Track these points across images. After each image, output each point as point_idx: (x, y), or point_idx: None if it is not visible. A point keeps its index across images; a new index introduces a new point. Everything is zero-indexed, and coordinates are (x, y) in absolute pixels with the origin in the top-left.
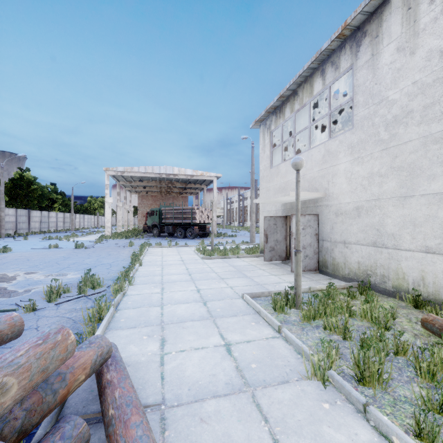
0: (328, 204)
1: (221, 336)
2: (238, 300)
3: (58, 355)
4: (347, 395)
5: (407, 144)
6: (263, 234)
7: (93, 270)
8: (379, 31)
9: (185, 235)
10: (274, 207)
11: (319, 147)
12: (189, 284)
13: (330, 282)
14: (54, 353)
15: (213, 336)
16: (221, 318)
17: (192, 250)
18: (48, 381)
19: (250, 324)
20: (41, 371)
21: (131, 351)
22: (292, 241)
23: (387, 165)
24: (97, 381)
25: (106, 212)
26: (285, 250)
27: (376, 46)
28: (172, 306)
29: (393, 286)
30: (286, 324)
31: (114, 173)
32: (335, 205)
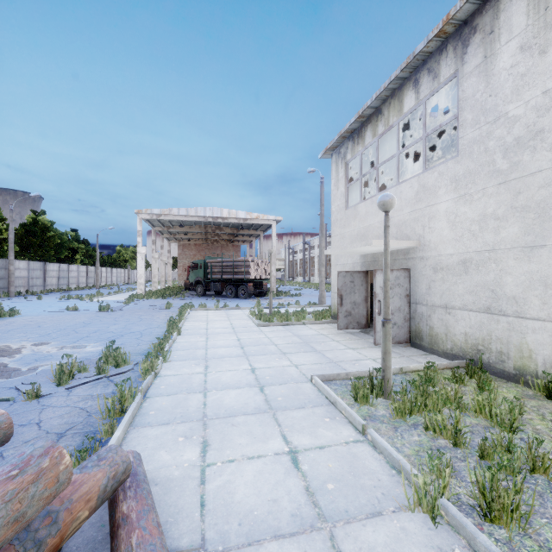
0: (423, 256)
1: (283, 438)
2: (306, 384)
3: (42, 491)
4: (469, 540)
5: (535, 175)
6: (336, 294)
7: (118, 340)
8: (495, 25)
9: (237, 294)
10: (350, 259)
11: (411, 182)
12: (241, 360)
13: (429, 361)
14: (35, 489)
15: (273, 438)
16: (284, 410)
17: (245, 313)
18: (31, 526)
19: (323, 420)
20: (13, 521)
21: (162, 461)
22: (375, 305)
23: (507, 204)
24: (109, 513)
25: (138, 266)
26: (365, 316)
27: (491, 44)
28: (218, 392)
29: (515, 367)
30: (372, 421)
31: (148, 216)
32: (433, 257)
